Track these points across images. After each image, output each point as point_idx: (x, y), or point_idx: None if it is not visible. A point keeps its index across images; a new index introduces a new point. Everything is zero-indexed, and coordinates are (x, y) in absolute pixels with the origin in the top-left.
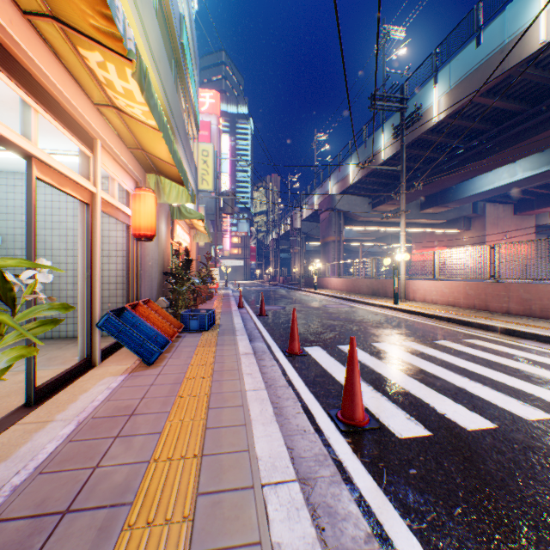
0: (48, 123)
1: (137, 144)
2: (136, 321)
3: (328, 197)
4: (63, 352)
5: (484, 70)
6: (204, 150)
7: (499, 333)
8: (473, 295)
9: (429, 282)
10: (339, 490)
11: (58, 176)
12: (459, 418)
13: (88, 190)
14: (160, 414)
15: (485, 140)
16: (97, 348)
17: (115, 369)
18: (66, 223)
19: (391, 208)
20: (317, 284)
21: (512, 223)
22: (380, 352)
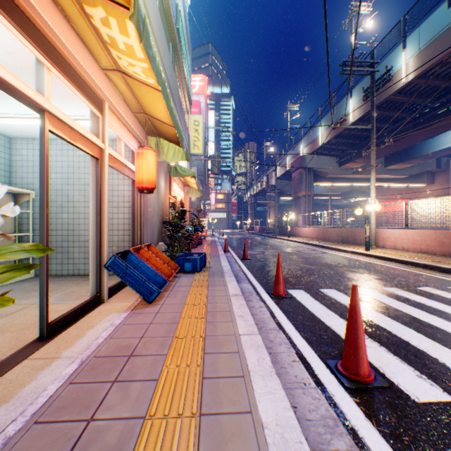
0: (65, 89)
1: (139, 108)
2: (138, 263)
3: (299, 157)
4: (79, 288)
5: None
6: (195, 121)
7: None
8: (447, 243)
9: (399, 230)
10: None
11: (70, 131)
12: None
13: (98, 146)
14: (157, 357)
15: None
16: (105, 286)
17: (120, 305)
18: (84, 180)
19: (357, 165)
20: (290, 233)
21: None
22: (363, 297)
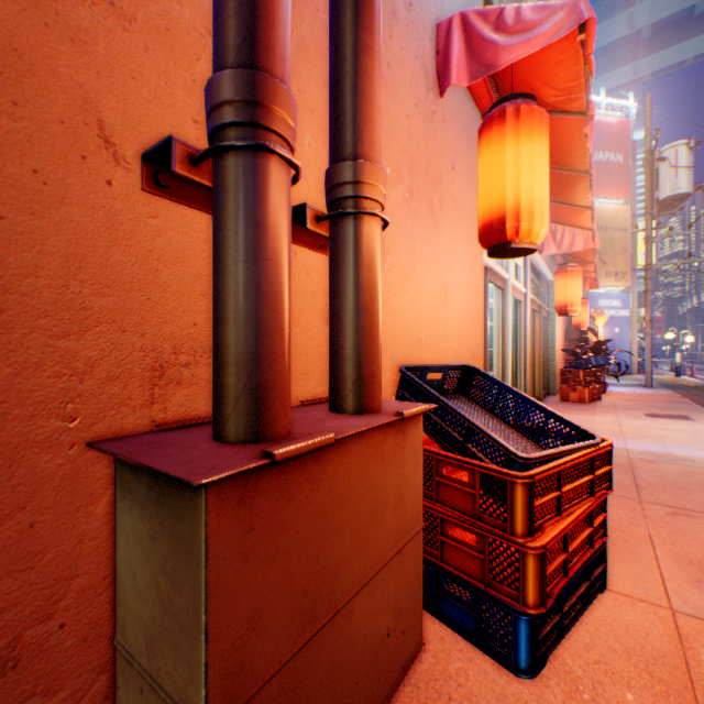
0: None
1: None
2: None
3: None
4: None
5: None
6: None
7: None
8: None
9: None
10: None
11: None
12: None
13: None
14: None
15: None
16: None
17: None
18: None
19: None
20: None
21: None
22: None
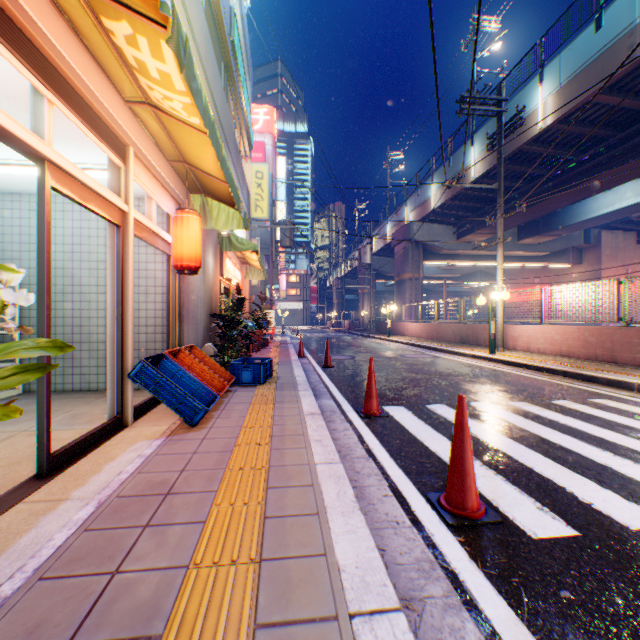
0: (71, 127)
1: (178, 156)
2: (176, 372)
3: (404, 226)
4: (91, 408)
5: (606, 59)
6: (257, 172)
7: (637, 392)
8: (594, 342)
9: (534, 327)
10: (460, 621)
11: (80, 188)
12: (614, 511)
13: (119, 208)
14: (204, 494)
15: (604, 150)
16: (129, 404)
17: (151, 430)
18: (97, 254)
19: (481, 238)
20: (391, 330)
21: (635, 254)
22: (482, 414)
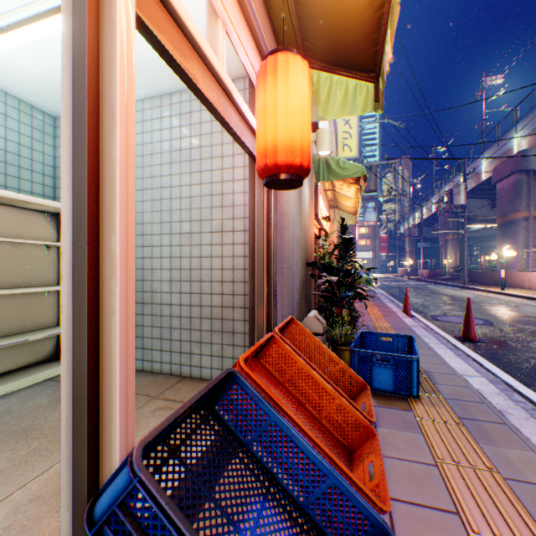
0: None
1: None
2: (263, 426)
3: (514, 155)
4: None
5: None
6: None
7: None
8: None
9: None
10: None
11: None
12: None
13: None
14: None
15: None
16: None
17: None
18: (160, 179)
19: None
20: (496, 281)
21: None
22: None
